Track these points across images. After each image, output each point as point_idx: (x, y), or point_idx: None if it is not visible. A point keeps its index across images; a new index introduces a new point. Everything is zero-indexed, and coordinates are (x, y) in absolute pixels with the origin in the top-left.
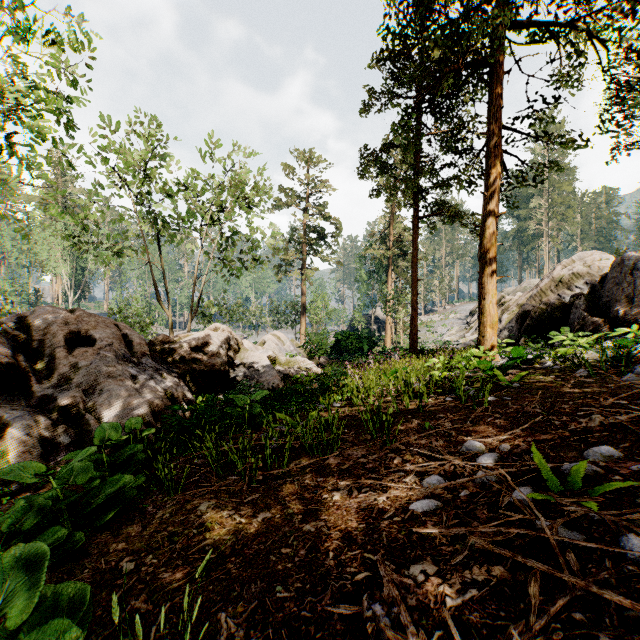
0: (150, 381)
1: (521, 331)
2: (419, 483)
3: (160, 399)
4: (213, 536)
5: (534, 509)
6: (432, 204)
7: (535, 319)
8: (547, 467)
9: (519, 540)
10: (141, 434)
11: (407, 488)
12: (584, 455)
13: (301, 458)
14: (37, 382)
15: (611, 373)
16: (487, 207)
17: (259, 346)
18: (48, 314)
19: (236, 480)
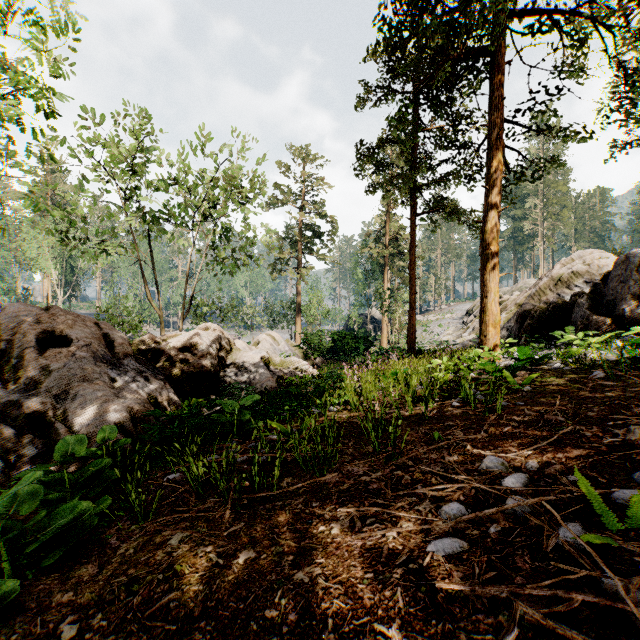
0: (131, 384)
1: (521, 331)
2: (436, 513)
3: (141, 404)
4: (181, 585)
5: (601, 564)
6: (430, 201)
7: (536, 318)
8: (598, 497)
9: (584, 609)
10: (113, 446)
11: (421, 519)
12: (634, 478)
13: (294, 475)
14: (2, 386)
15: (631, 375)
16: (489, 201)
17: (253, 346)
18: (19, 312)
19: (218, 503)
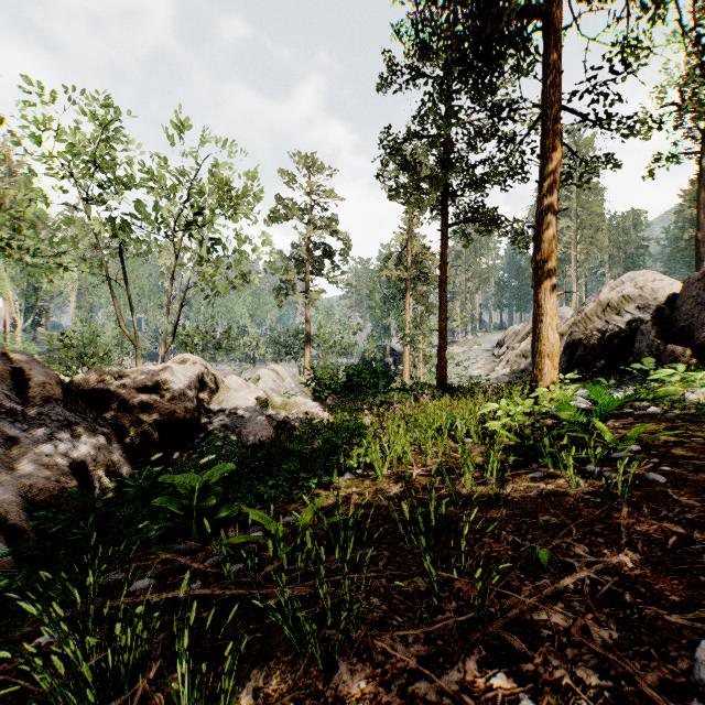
0: (44, 446)
1: (572, 363)
2: None
3: (51, 478)
4: None
5: None
6: (463, 210)
7: (589, 349)
8: None
9: None
10: None
11: None
12: None
13: (273, 655)
14: None
15: None
16: (545, 201)
17: (251, 383)
18: None
19: None
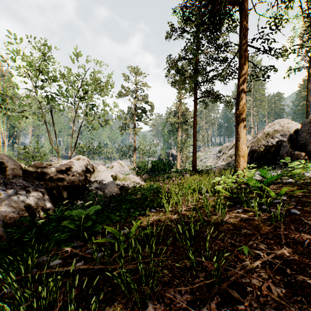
0: (13, 197)
1: (252, 160)
2: None
3: (16, 212)
4: None
5: None
6: (203, 92)
7: (260, 153)
8: None
9: None
10: None
11: None
12: None
13: (116, 299)
14: None
15: None
16: (241, 87)
17: (109, 169)
18: None
19: None
